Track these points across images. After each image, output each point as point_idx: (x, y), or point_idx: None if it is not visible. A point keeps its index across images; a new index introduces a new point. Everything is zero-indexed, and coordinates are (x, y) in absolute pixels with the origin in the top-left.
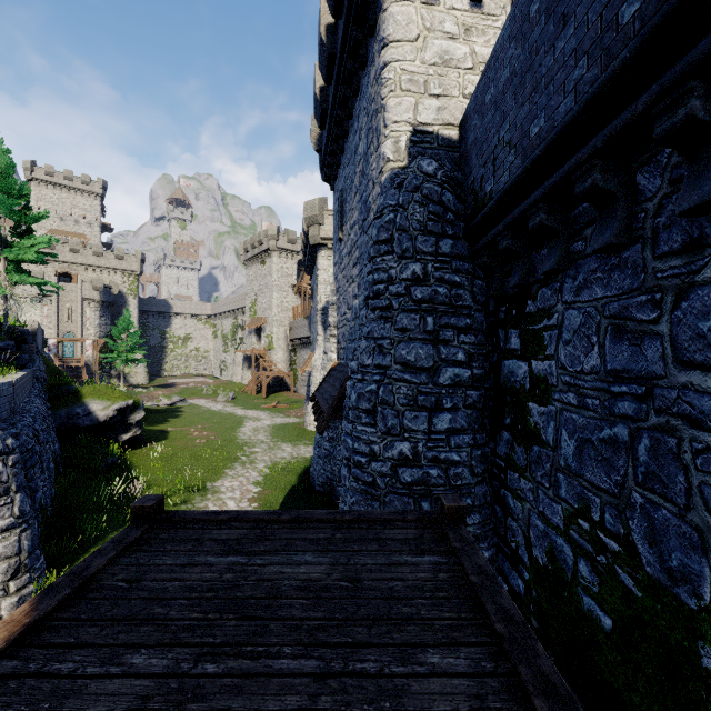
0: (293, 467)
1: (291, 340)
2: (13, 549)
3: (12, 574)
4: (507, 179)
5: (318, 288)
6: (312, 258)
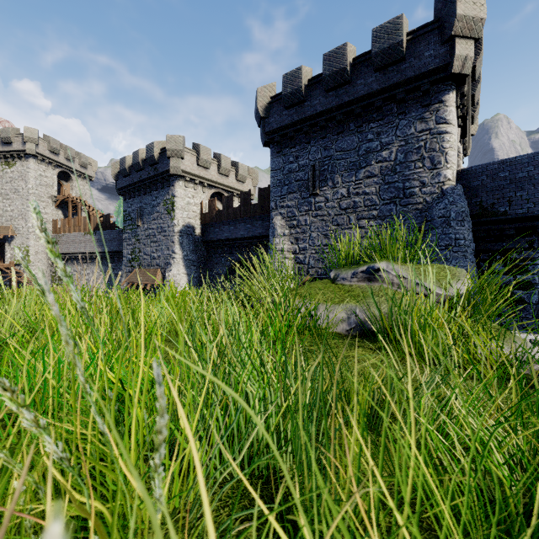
0: None
1: None
2: None
3: None
4: (525, 212)
5: (175, 212)
6: (156, 183)
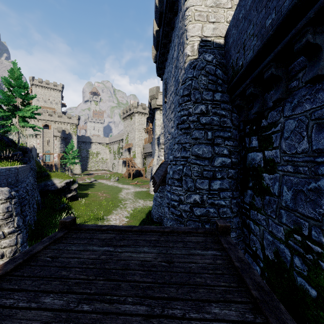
0: (144, 210)
1: (144, 153)
2: (14, 242)
3: (13, 254)
4: (251, 54)
5: (155, 128)
6: (153, 115)
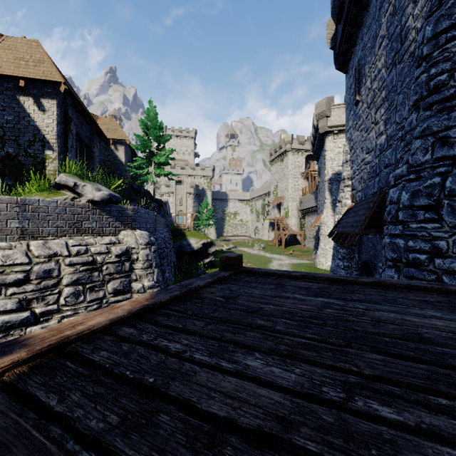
0: None
1: (301, 210)
2: None
3: None
4: None
5: (325, 164)
6: (320, 145)
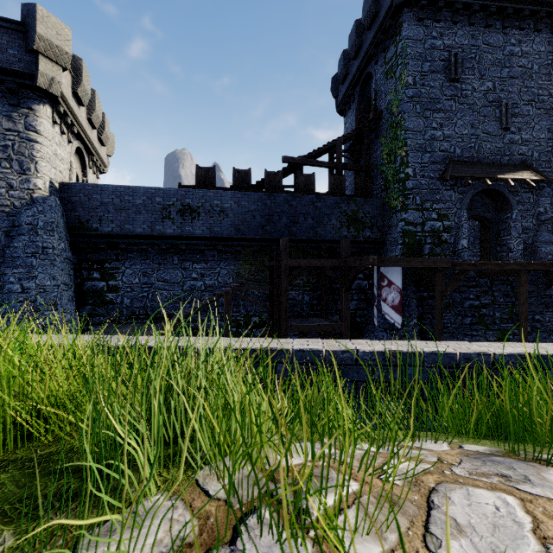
0: None
1: None
2: None
3: None
4: (111, 230)
5: None
6: None
